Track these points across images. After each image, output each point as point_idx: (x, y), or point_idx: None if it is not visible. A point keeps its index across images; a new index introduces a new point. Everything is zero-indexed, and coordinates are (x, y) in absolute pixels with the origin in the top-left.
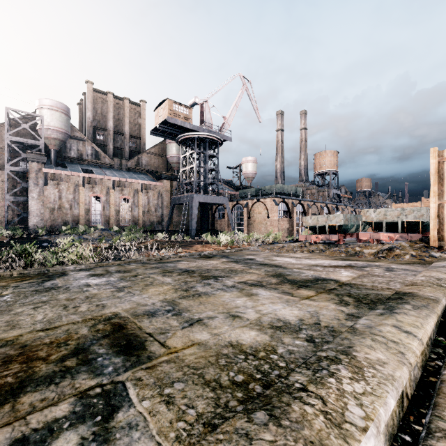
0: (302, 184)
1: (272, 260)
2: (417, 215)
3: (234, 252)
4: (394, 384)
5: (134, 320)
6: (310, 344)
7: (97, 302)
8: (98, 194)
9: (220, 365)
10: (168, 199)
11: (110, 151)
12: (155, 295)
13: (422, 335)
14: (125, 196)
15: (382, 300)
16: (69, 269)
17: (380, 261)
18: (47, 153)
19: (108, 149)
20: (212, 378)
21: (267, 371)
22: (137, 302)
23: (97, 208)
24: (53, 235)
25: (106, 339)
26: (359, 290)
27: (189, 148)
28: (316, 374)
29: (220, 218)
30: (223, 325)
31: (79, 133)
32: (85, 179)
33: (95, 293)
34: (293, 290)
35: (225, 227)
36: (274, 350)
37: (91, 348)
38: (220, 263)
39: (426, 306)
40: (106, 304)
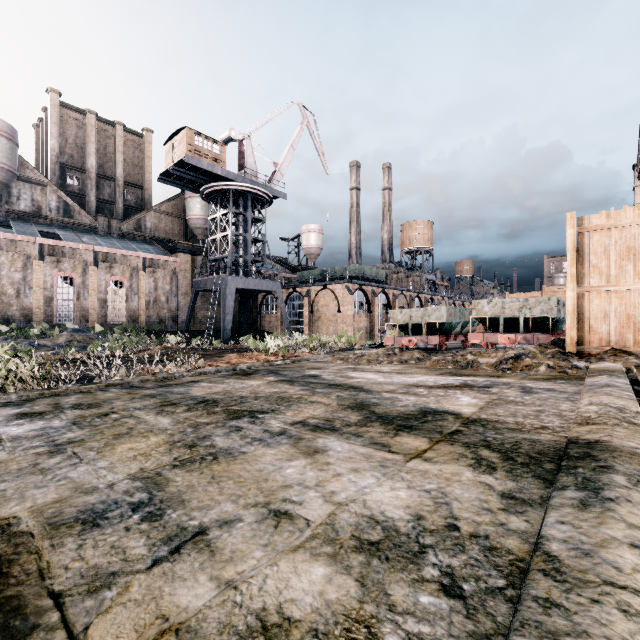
0: (385, 265)
1: (348, 377)
2: (545, 308)
3: (288, 365)
4: None
5: (43, 542)
6: (456, 606)
7: None
8: (68, 273)
9: None
10: (188, 283)
11: (91, 205)
12: (125, 462)
13: None
14: (116, 277)
15: (547, 453)
16: None
17: (506, 376)
18: None
19: (87, 201)
20: None
21: None
22: (77, 484)
23: (67, 296)
24: None
25: None
26: (501, 434)
27: (221, 206)
28: None
29: (269, 313)
30: (251, 545)
31: (35, 172)
32: (44, 248)
33: None
34: (388, 438)
35: (276, 326)
36: None
37: None
38: (264, 384)
39: None
40: (4, 491)
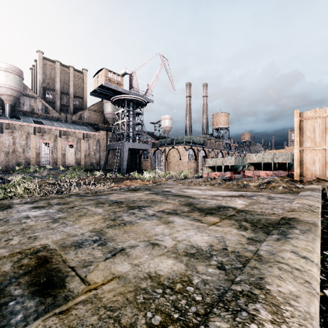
0: (204, 136)
1: (184, 192)
2: (284, 158)
3: (155, 186)
4: (313, 324)
5: (61, 252)
6: (221, 272)
7: (30, 234)
8: (47, 141)
9: (138, 303)
10: (104, 146)
11: (57, 107)
12: (86, 225)
13: (317, 260)
14: (70, 142)
15: (272, 224)
16: (15, 202)
17: (262, 191)
18: (3, 107)
19: (56, 105)
20: (128, 321)
21: (185, 308)
22: (68, 233)
23: (47, 152)
24: (7, 174)
25: (27, 276)
26: (253, 216)
27: (121, 107)
28: (236, 318)
29: (145, 160)
30: (143, 254)
31: (31, 92)
32: (36, 128)
33: (32, 225)
34: (201, 217)
35: (148, 167)
36: (190, 281)
37: (7, 289)
38: (144, 194)
39: (310, 230)
40: (39, 235)
